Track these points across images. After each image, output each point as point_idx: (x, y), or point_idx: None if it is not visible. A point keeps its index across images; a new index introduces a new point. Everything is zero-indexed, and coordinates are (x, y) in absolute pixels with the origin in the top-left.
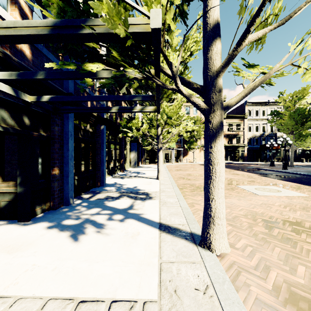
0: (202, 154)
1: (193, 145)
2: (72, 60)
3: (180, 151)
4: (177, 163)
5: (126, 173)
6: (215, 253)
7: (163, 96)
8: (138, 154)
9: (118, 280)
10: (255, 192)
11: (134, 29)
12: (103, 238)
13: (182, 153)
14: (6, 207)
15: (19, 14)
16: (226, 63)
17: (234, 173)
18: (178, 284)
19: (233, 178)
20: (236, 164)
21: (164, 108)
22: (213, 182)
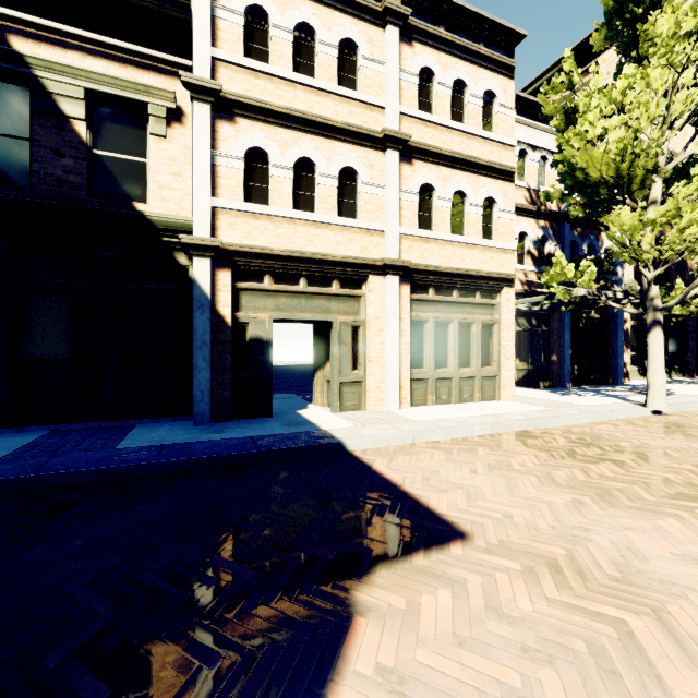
0: None
1: None
2: (569, 260)
3: None
4: None
5: (693, 380)
6: (648, 408)
7: None
8: None
9: (574, 402)
10: None
11: (574, 295)
12: (579, 397)
13: None
14: (522, 379)
15: (530, 258)
16: (647, 285)
17: None
18: (603, 406)
19: None
20: None
21: None
22: (648, 361)
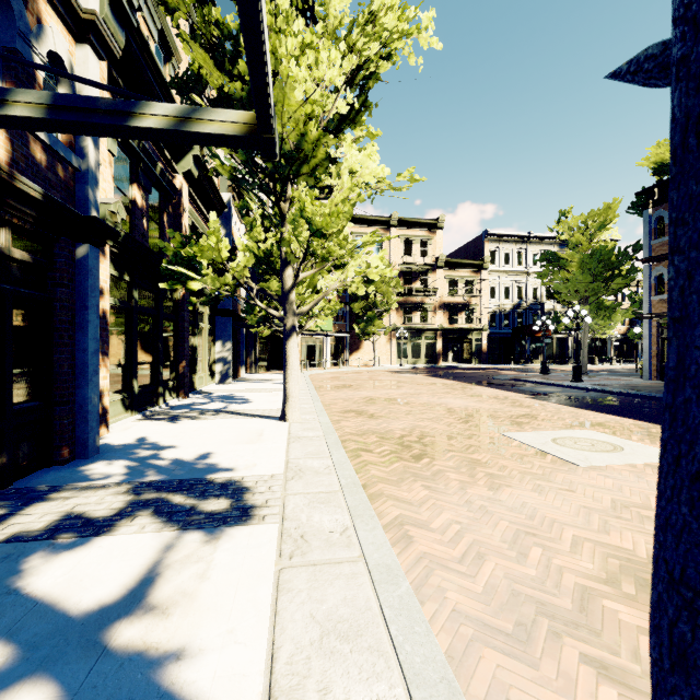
0: (394, 347)
1: (374, 325)
2: None
3: (342, 340)
4: (336, 369)
5: (194, 402)
6: None
7: (298, 172)
8: (237, 348)
9: None
10: (563, 454)
11: None
12: None
13: (348, 344)
14: None
15: None
16: None
17: (476, 393)
18: None
19: (480, 408)
20: (469, 370)
21: (303, 199)
22: None
